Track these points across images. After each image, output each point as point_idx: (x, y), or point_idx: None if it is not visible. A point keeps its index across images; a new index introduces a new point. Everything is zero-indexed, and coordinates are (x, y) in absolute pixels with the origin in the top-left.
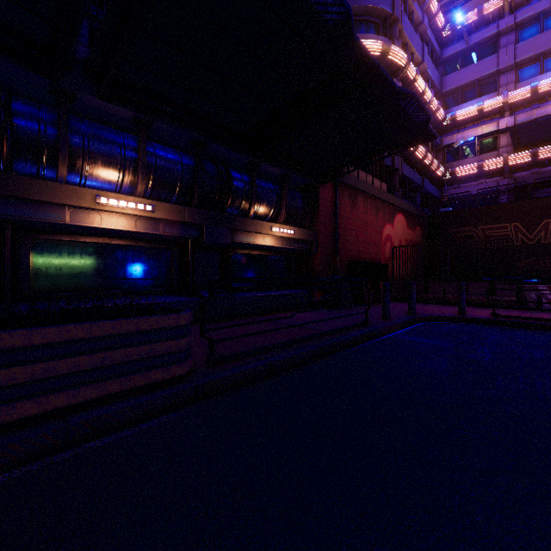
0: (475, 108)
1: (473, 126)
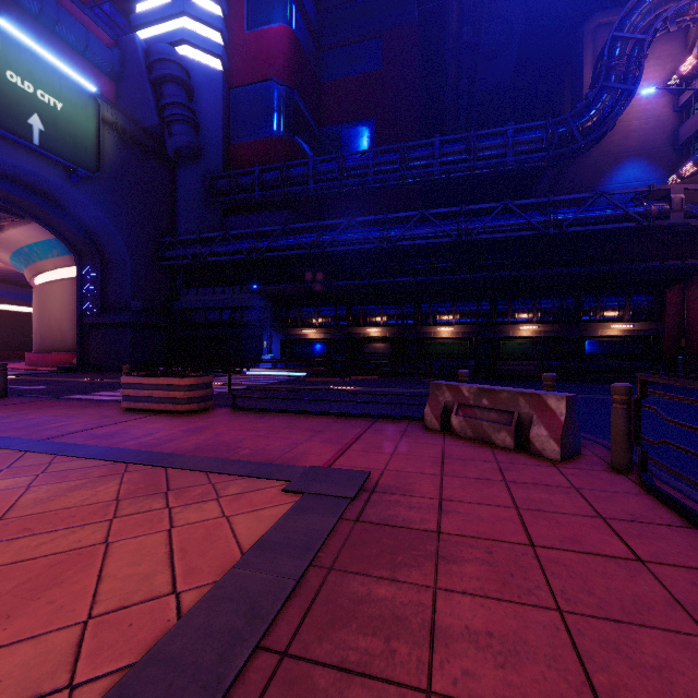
0: None
1: None
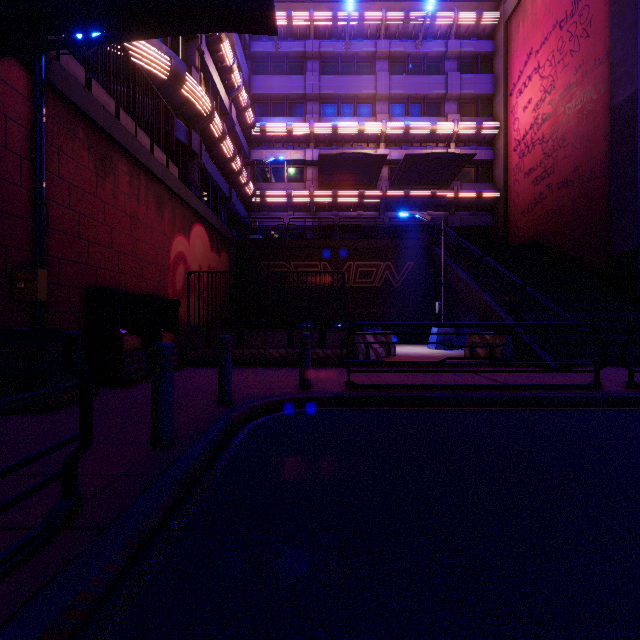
0: (285, 126)
1: (283, 148)
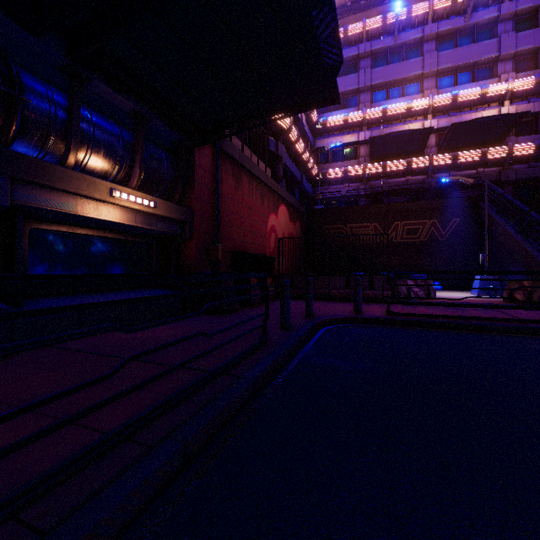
0: (342, 117)
1: (340, 135)
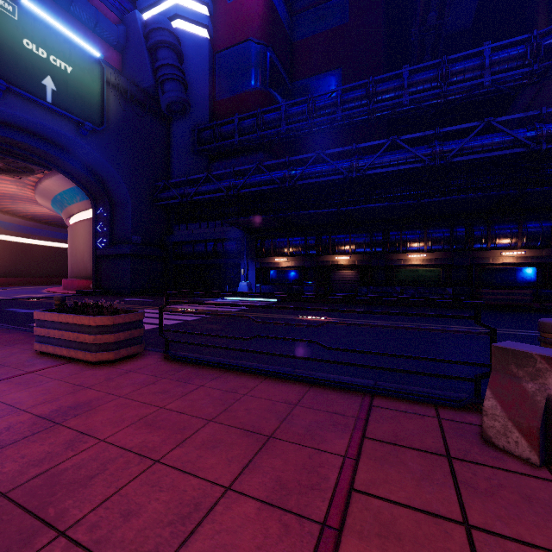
0: None
1: None
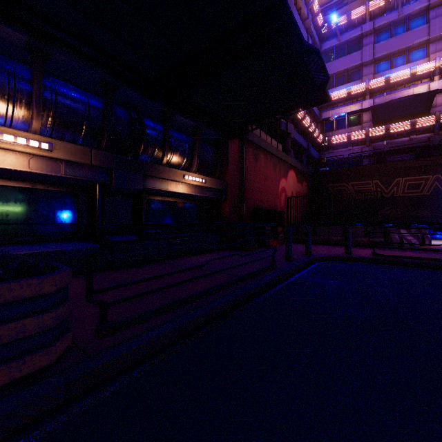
0: (345, 91)
1: (344, 105)
